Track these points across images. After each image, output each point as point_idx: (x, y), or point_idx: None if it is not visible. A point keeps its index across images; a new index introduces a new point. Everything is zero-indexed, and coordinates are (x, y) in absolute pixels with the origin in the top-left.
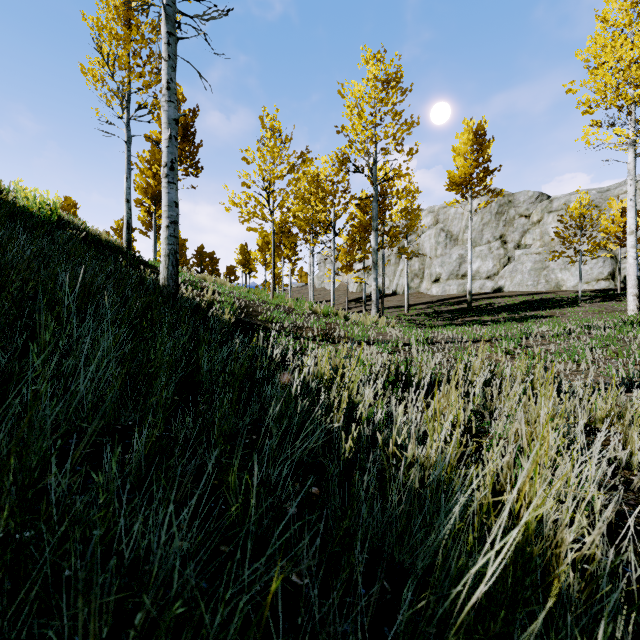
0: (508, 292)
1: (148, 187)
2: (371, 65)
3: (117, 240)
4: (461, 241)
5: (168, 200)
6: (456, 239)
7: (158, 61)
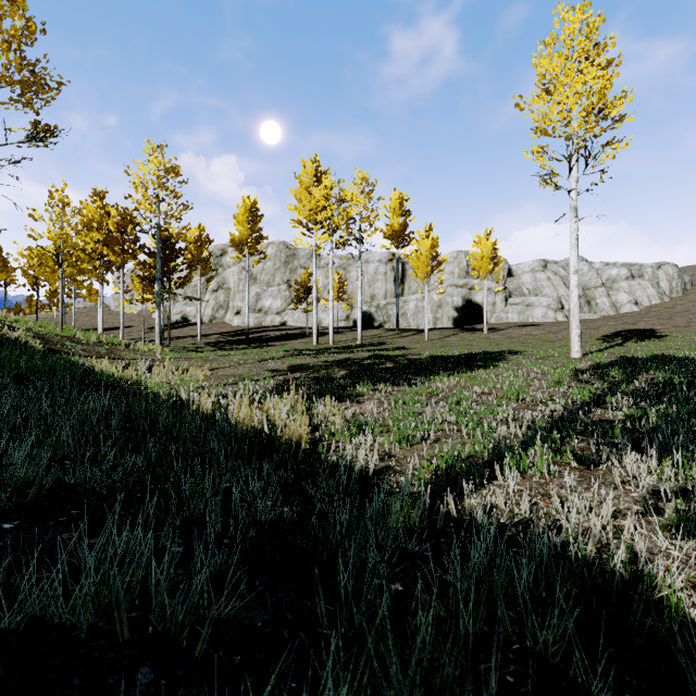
0: (289, 326)
1: None
2: (154, 158)
3: None
4: (259, 280)
5: None
6: (256, 278)
7: None
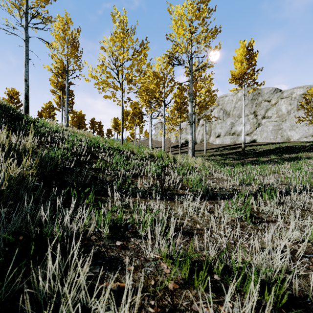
0: (259, 142)
1: (58, 82)
2: None
3: (0, 101)
4: (231, 115)
5: None
6: (229, 114)
7: None
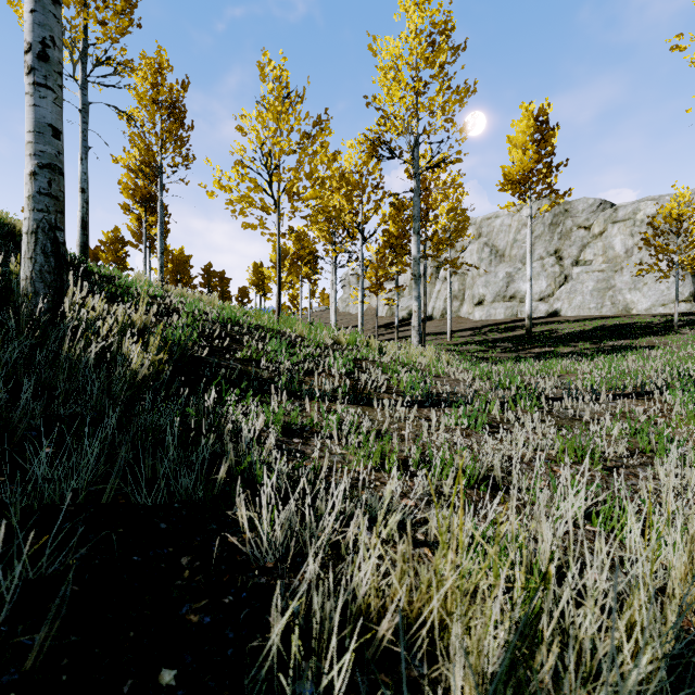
0: (567, 316)
1: (136, 189)
2: (412, 12)
3: None
4: (508, 257)
5: (34, 120)
6: (502, 255)
7: (125, 2)
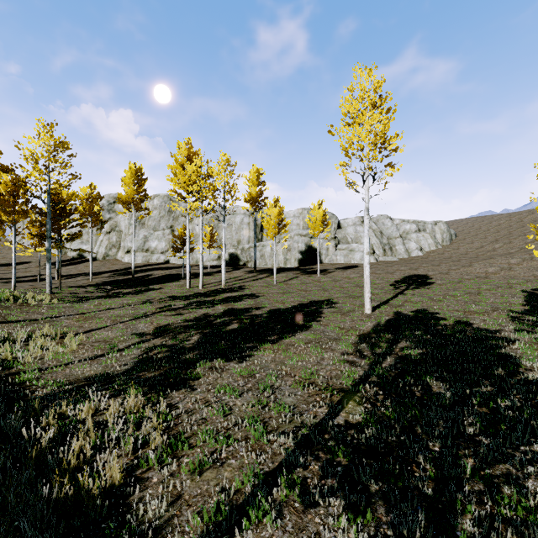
0: (171, 264)
1: None
2: (44, 135)
3: None
4: (147, 225)
5: None
6: (144, 223)
7: None
